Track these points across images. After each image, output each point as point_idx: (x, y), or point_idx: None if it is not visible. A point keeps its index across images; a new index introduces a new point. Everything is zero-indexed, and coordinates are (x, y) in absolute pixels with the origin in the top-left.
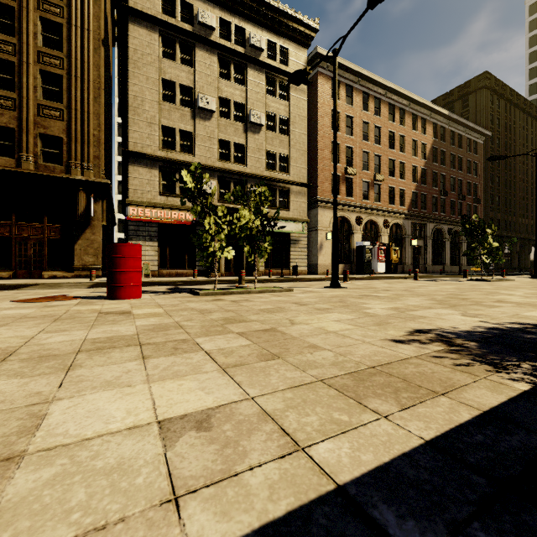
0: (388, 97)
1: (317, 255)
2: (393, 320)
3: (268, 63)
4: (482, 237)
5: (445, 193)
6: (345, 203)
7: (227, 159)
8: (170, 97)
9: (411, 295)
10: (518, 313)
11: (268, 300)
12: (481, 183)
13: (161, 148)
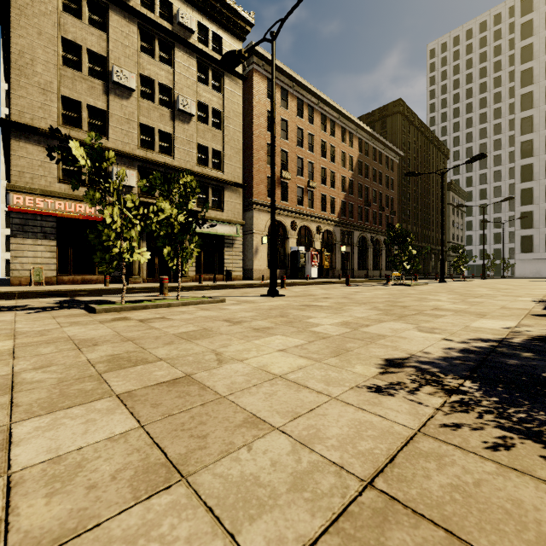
0: (321, 107)
1: (253, 259)
2: (352, 345)
3: (200, 47)
4: (404, 244)
5: (369, 204)
6: (280, 207)
7: (151, 147)
8: (74, 63)
9: (353, 304)
10: (466, 324)
11: (192, 317)
12: (396, 197)
13: (61, 124)
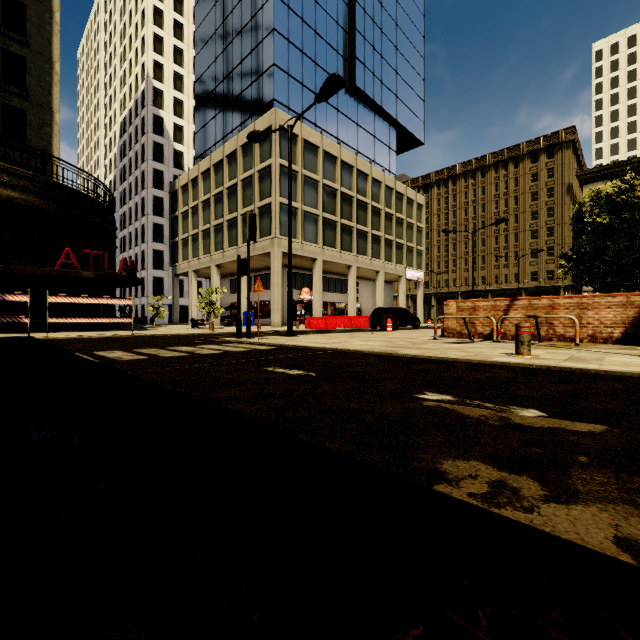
0: None
1: None
2: None
3: None
4: None
5: None
6: None
7: None
8: None
9: None
10: None
11: None
12: None
13: None
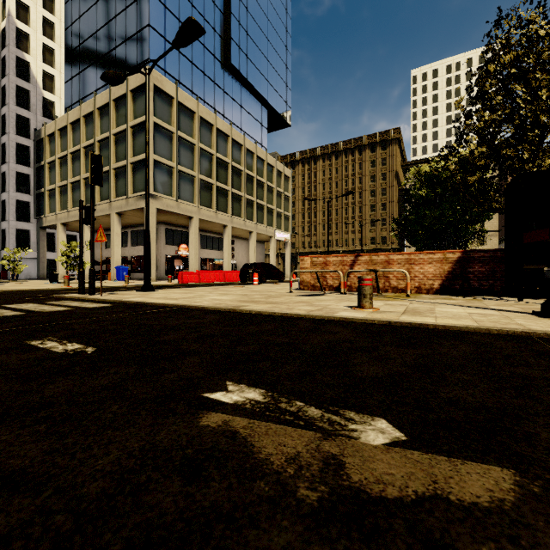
0: None
1: None
2: None
3: None
4: None
5: None
6: None
7: None
8: None
9: None
10: None
11: None
12: None
13: None
